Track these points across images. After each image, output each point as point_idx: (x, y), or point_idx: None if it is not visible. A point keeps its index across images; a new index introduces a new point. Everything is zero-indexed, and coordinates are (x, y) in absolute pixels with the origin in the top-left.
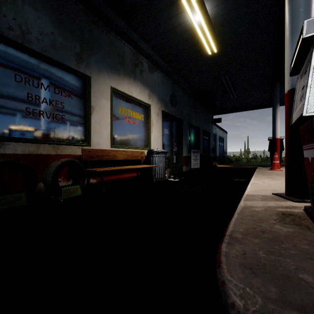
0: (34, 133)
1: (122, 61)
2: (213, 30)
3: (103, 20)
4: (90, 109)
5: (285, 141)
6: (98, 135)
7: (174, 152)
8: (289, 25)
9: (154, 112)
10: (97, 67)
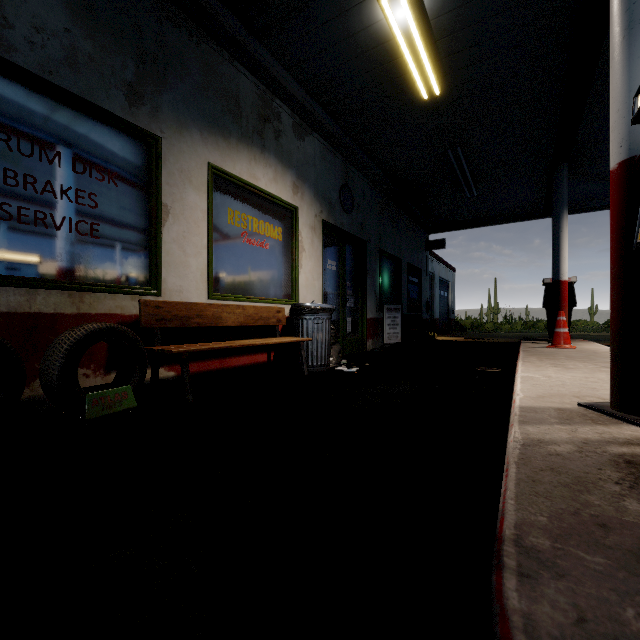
0: (21, 264)
1: (234, 108)
2: (433, 45)
3: (190, 14)
4: (160, 211)
5: (611, 282)
6: (180, 270)
7: (348, 310)
8: (622, 9)
9: (306, 222)
10: (176, 118)
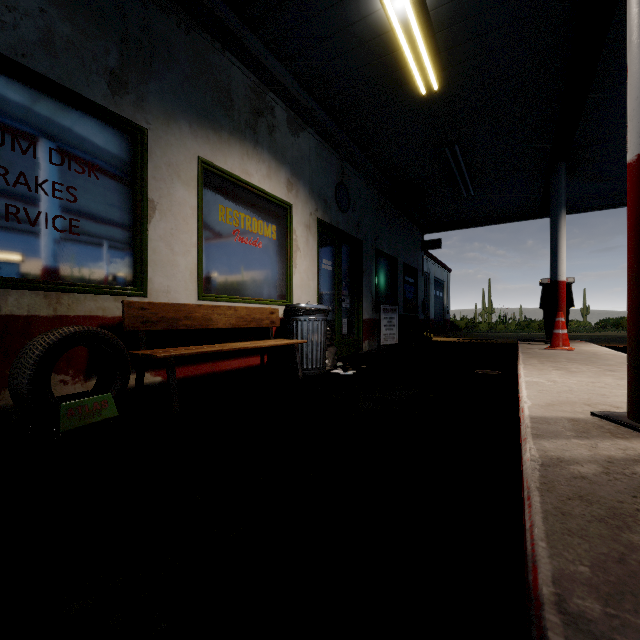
0: None
1: (226, 101)
2: (432, 37)
3: None
4: (146, 206)
5: (628, 283)
6: (167, 269)
7: (344, 311)
8: None
9: (301, 221)
10: (164, 108)
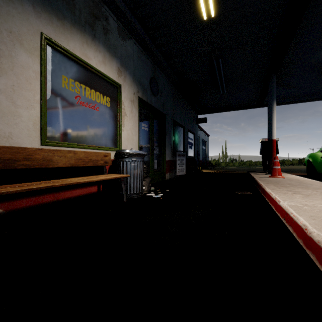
0: None
1: None
2: None
3: None
4: None
5: None
6: (8, 118)
7: (155, 155)
8: None
9: (127, 97)
10: None
